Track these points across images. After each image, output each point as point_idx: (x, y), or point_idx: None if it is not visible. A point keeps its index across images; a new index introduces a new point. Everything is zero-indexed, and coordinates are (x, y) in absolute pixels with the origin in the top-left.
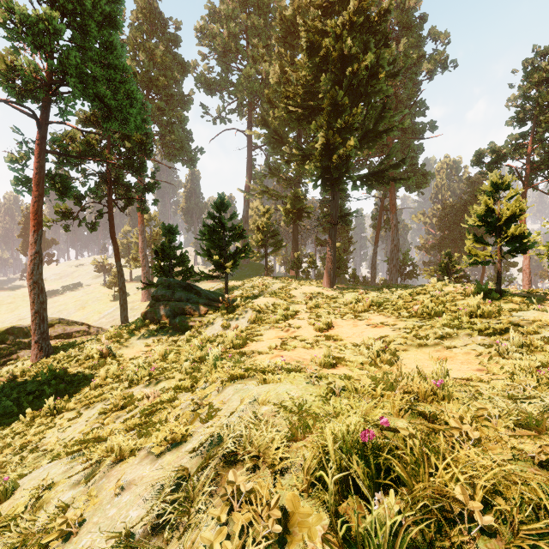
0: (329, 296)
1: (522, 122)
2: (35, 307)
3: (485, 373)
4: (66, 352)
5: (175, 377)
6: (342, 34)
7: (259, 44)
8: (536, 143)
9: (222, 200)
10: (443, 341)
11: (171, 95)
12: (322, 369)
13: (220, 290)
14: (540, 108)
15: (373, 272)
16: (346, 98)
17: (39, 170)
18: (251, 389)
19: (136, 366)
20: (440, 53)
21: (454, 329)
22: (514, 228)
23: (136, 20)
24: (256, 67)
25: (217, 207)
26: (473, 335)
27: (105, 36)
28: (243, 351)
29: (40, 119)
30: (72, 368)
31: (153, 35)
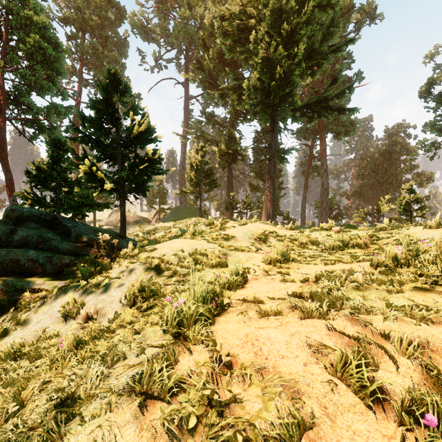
0: (288, 236)
1: None
2: None
3: None
4: None
5: None
6: None
7: None
8: None
9: (113, 76)
10: None
11: (106, 37)
12: None
13: (148, 231)
14: None
15: (303, 215)
16: None
17: None
18: None
19: None
20: (369, 4)
21: None
22: None
23: None
24: (192, 13)
25: (105, 89)
26: None
27: None
28: None
29: None
30: None
31: None
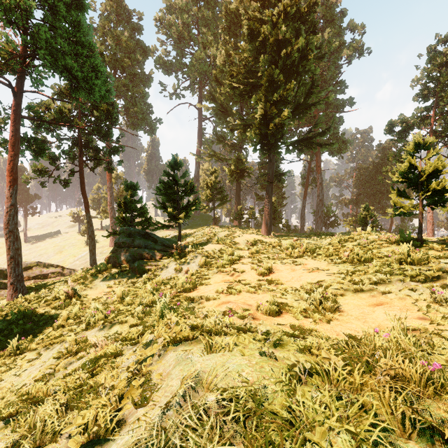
0: (268, 243)
1: (426, 98)
2: (11, 253)
3: (428, 322)
4: (37, 293)
5: (128, 322)
6: (278, 22)
7: (208, 32)
8: (438, 115)
9: (176, 160)
10: (377, 287)
11: (135, 74)
12: (268, 317)
13: (175, 237)
14: (442, 86)
15: (302, 222)
16: (281, 75)
17: (15, 133)
18: (195, 360)
19: (95, 308)
20: (357, 42)
21: (387, 275)
22: (435, 183)
23: (105, 11)
24: (206, 51)
25: (171, 166)
26: (406, 281)
27: (73, 16)
28: (191, 297)
29: (16, 88)
30: (40, 308)
31: (120, 24)
